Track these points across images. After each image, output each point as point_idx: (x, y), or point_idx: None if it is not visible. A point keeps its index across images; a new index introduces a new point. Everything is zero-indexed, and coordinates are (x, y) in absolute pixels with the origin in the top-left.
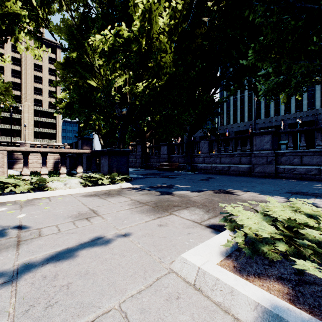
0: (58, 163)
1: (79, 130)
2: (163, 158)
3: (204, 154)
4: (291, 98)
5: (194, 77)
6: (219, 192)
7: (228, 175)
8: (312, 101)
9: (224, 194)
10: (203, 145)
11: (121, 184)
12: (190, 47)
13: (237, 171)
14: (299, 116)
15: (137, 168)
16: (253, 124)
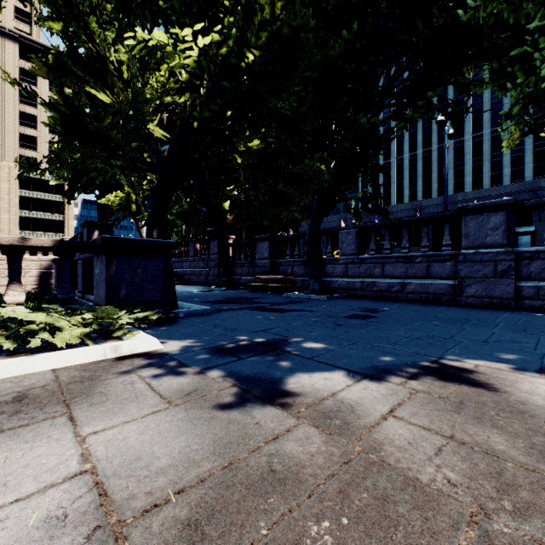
0: (48, 277)
1: (100, 212)
2: (262, 265)
3: (347, 256)
4: (483, 164)
5: (336, 61)
6: (457, 382)
7: (403, 303)
8: (519, 169)
9: (489, 398)
10: (345, 238)
11: (119, 344)
12: (324, 3)
13: (422, 293)
14: (505, 192)
15: (209, 287)
16: (423, 206)
